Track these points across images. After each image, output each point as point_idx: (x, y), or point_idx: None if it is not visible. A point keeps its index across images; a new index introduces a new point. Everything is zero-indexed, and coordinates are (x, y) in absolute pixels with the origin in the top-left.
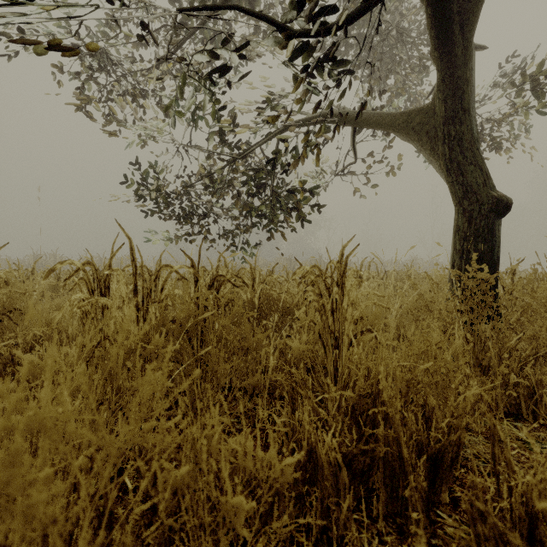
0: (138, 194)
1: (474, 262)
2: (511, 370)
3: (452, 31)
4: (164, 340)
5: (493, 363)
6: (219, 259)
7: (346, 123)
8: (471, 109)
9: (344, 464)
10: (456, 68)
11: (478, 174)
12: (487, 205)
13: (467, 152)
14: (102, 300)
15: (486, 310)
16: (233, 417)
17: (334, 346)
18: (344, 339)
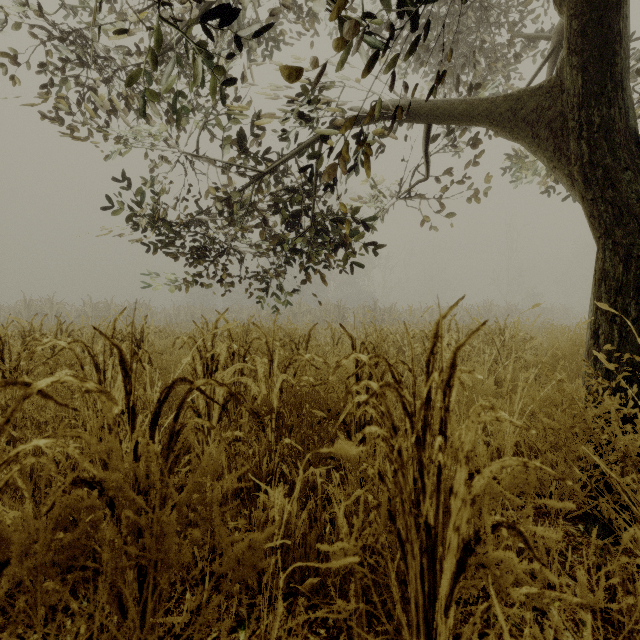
0: (136, 224)
1: None
2: None
3: None
4: None
5: None
6: (215, 325)
7: (417, 119)
8: (625, 82)
9: None
10: (608, 10)
11: (639, 186)
12: None
13: (621, 151)
14: None
15: None
16: None
17: (425, 548)
18: (447, 538)
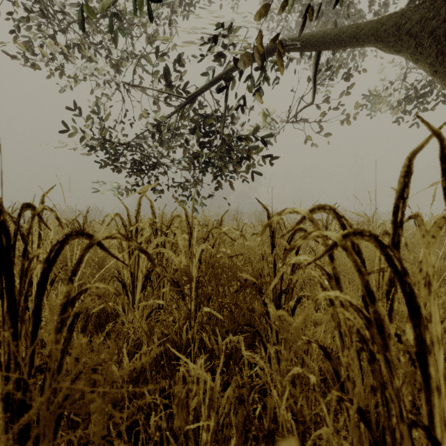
0: (86, 143)
1: None
2: None
3: None
4: None
5: None
6: (139, 202)
7: (308, 46)
8: None
9: None
10: None
11: None
12: None
13: None
14: None
15: None
16: None
17: None
18: None
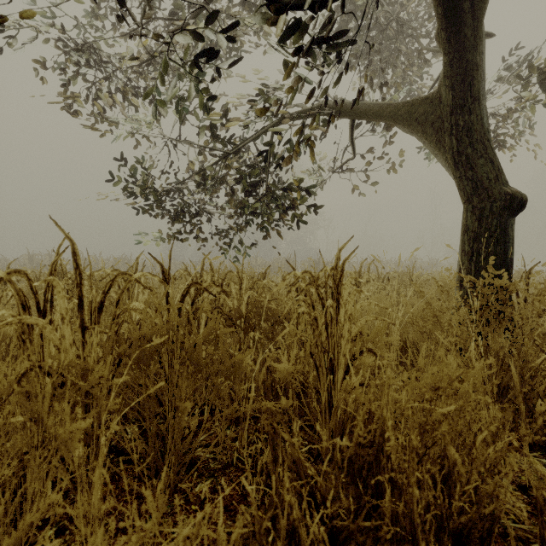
0: (129, 192)
1: (491, 267)
2: (536, 394)
3: (462, 7)
4: (115, 367)
5: (515, 386)
6: (203, 262)
7: (344, 116)
8: (481, 97)
9: (337, 541)
10: (466, 51)
11: (489, 168)
12: (500, 202)
13: (477, 144)
14: (29, 320)
15: (505, 323)
16: (209, 451)
17: (328, 368)
18: (339, 360)
